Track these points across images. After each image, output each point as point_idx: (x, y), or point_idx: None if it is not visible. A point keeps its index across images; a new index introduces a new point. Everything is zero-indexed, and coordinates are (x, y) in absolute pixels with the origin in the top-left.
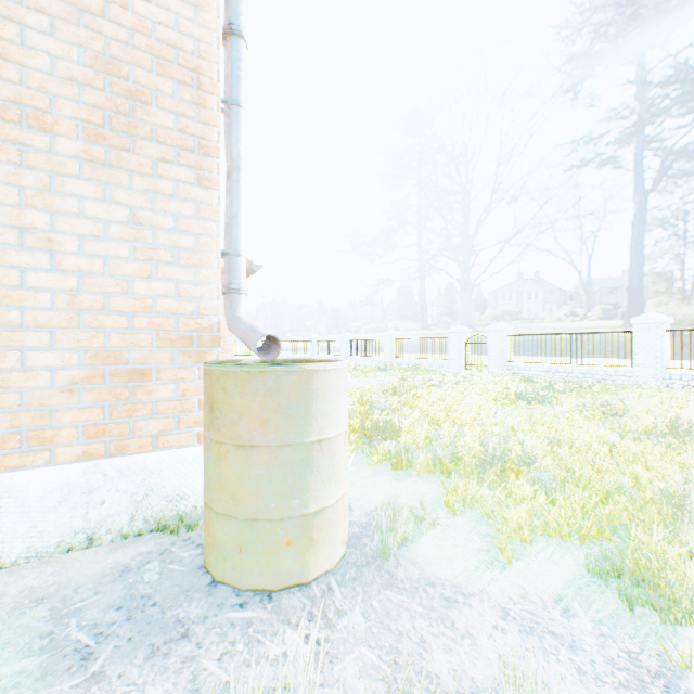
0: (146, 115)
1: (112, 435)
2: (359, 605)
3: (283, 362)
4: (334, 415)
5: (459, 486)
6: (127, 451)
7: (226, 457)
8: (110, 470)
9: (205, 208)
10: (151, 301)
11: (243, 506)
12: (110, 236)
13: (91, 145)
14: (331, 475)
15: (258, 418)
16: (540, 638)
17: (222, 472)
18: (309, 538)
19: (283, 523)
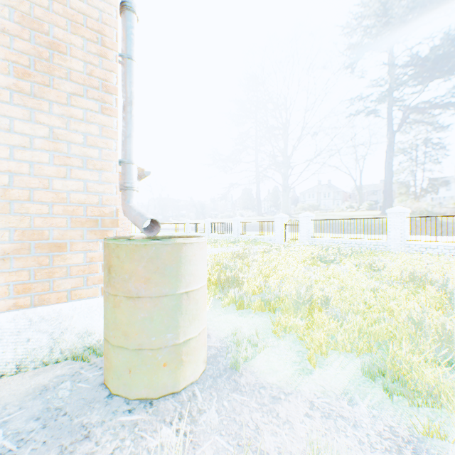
0: (63, 61)
1: (36, 291)
2: (214, 405)
3: (163, 238)
4: (197, 274)
5: (281, 319)
6: (47, 302)
7: (119, 305)
8: (33, 316)
9: (107, 129)
10: (66, 195)
11: (132, 340)
12: (34, 147)
13: (20, 80)
14: (195, 316)
15: (143, 277)
16: (334, 420)
17: (117, 316)
18: (179, 360)
19: (161, 350)
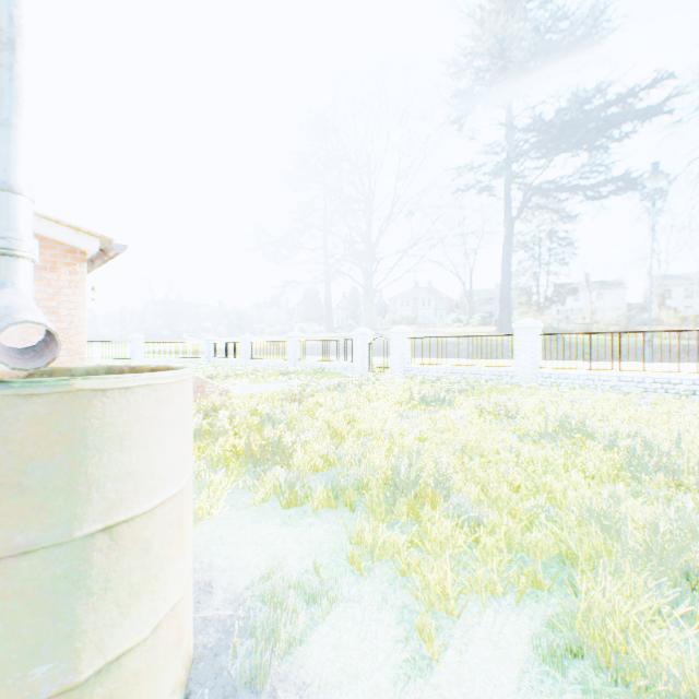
0: None
1: None
2: None
3: (89, 372)
4: (149, 472)
5: (366, 531)
6: None
7: None
8: None
9: None
10: None
11: None
12: None
13: None
14: (140, 585)
15: None
16: None
17: None
18: None
19: None
